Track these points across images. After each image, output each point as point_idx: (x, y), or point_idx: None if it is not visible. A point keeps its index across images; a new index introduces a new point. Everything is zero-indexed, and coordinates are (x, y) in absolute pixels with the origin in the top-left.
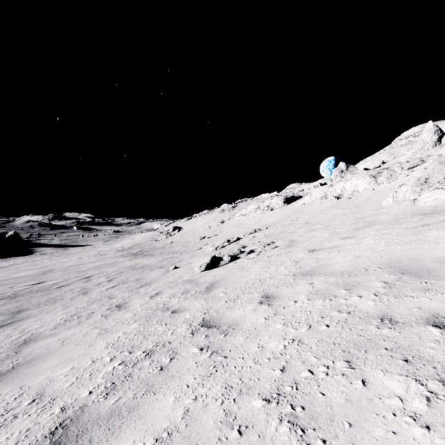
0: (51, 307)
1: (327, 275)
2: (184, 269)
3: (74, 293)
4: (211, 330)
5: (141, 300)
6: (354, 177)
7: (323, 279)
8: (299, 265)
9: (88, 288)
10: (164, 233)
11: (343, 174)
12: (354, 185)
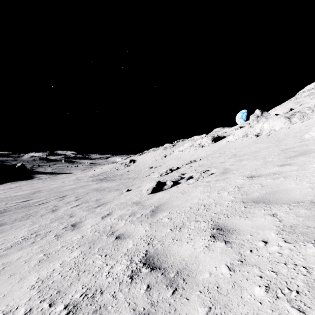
0: (22, 223)
1: (290, 205)
2: (135, 191)
3: (46, 210)
4: (154, 275)
5: (93, 220)
6: (271, 119)
7: (288, 209)
8: (243, 191)
9: (59, 206)
10: (123, 165)
11: (258, 118)
12: (272, 125)
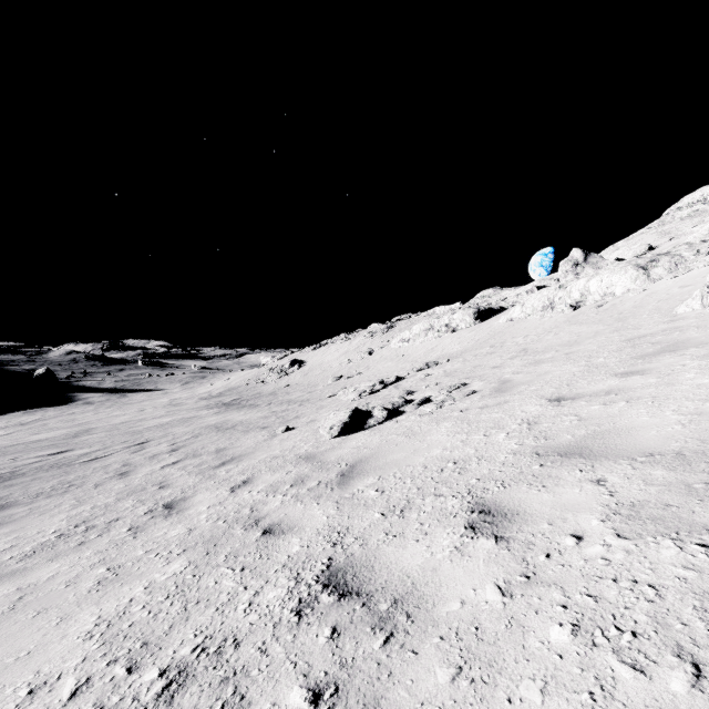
0: (53, 502)
1: (635, 460)
2: (302, 432)
3: (106, 472)
4: (346, 608)
5: (213, 495)
6: (606, 270)
7: (630, 470)
8: (539, 430)
9: (134, 464)
10: (276, 371)
11: (578, 268)
12: (607, 285)
